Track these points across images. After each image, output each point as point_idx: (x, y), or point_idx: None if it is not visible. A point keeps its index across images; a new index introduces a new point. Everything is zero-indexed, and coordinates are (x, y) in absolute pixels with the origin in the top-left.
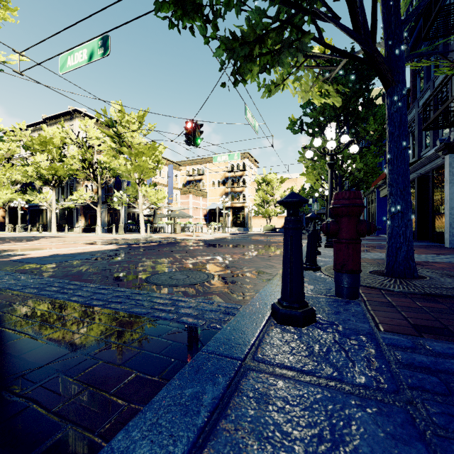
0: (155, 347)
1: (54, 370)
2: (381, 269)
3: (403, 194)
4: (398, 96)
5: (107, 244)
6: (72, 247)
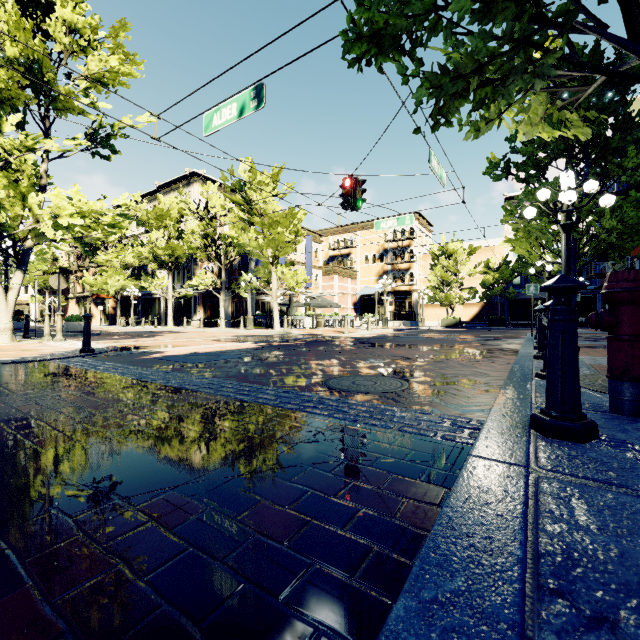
0: (394, 453)
1: (304, 465)
2: None
3: None
4: None
5: (242, 341)
6: (204, 344)
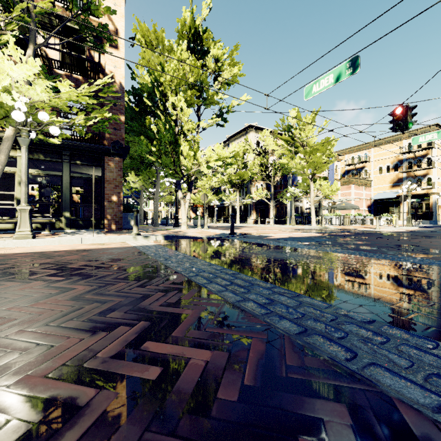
0: None
1: None
2: None
3: None
4: None
5: (305, 232)
6: (284, 233)
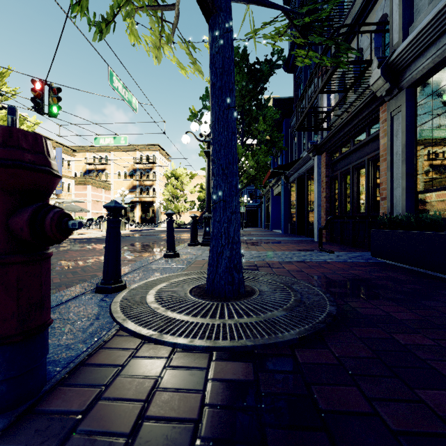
0: None
1: None
2: None
3: (226, 173)
4: (220, 30)
5: None
6: None
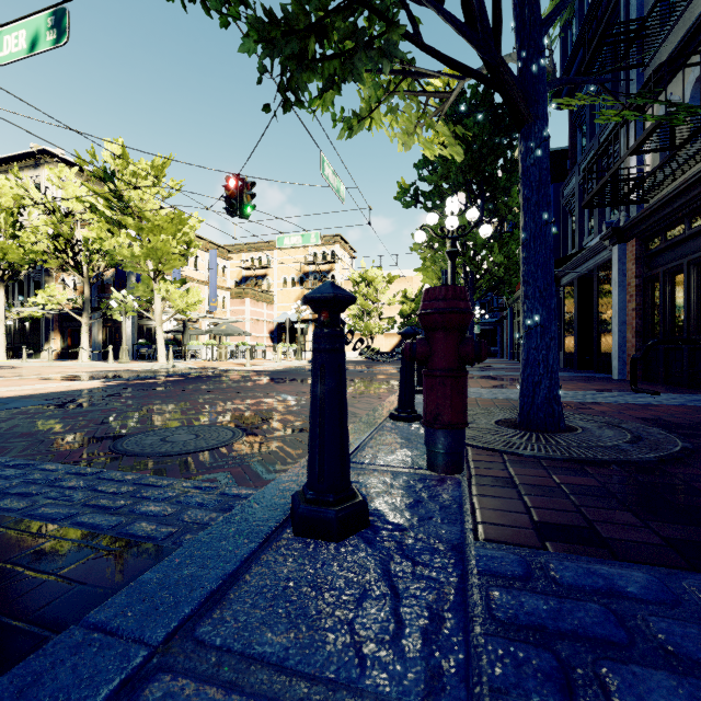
0: (28, 601)
1: None
2: (514, 417)
3: (543, 296)
4: (536, 140)
5: (88, 379)
6: (17, 385)
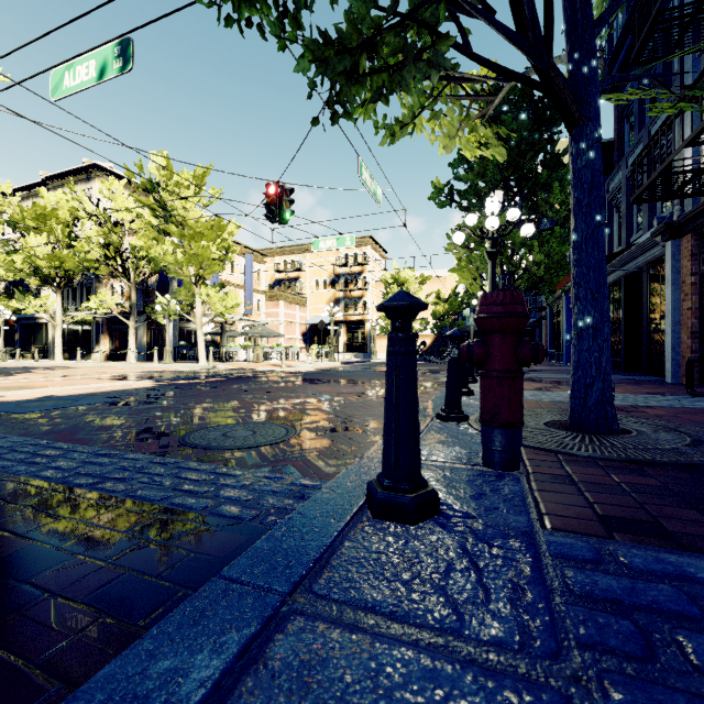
0: (155, 563)
1: None
2: (563, 419)
3: (596, 298)
4: (588, 142)
5: (140, 379)
6: (79, 384)
